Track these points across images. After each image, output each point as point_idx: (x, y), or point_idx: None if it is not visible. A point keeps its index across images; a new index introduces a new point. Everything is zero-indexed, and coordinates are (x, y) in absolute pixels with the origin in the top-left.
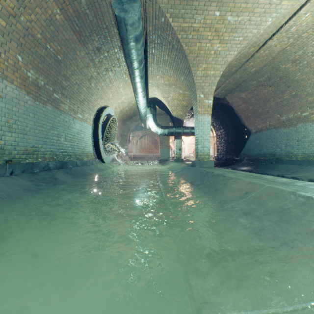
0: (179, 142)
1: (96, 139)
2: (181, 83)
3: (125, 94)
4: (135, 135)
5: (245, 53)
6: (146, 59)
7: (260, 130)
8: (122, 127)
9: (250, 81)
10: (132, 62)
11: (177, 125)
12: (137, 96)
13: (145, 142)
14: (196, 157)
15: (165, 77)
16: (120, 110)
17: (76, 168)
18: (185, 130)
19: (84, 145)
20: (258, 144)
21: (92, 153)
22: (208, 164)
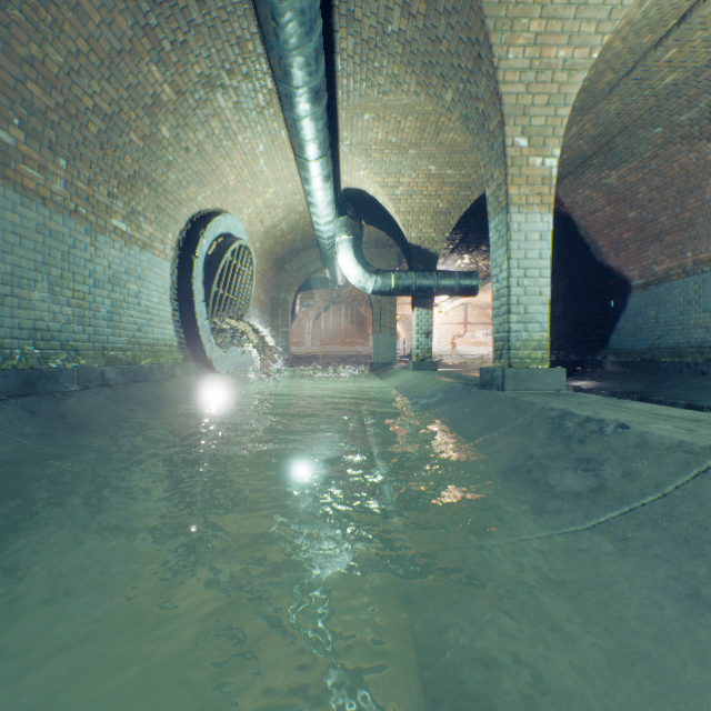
0: (427, 313)
1: (186, 303)
2: (435, 139)
3: (276, 180)
4: (310, 303)
5: (663, 4)
6: (332, 41)
7: (661, 278)
8: (274, 279)
9: (644, 127)
10: (277, 12)
11: (420, 267)
12: (306, 177)
13: (335, 320)
14: (500, 355)
15: (388, 117)
16: (266, 230)
17: (93, 391)
18: (443, 281)
19: (141, 321)
20: (653, 319)
21: (173, 344)
22: (546, 381)
